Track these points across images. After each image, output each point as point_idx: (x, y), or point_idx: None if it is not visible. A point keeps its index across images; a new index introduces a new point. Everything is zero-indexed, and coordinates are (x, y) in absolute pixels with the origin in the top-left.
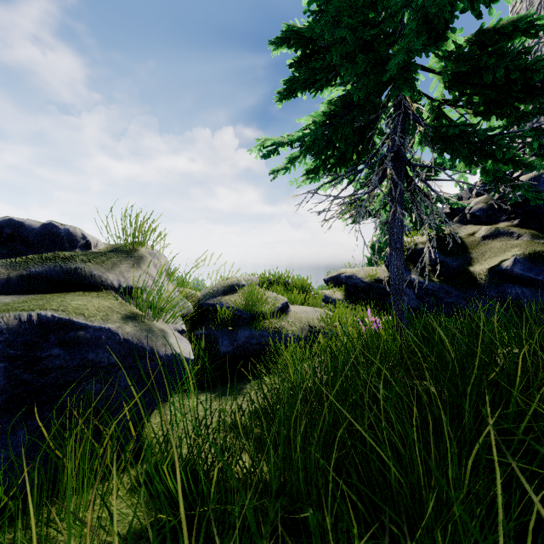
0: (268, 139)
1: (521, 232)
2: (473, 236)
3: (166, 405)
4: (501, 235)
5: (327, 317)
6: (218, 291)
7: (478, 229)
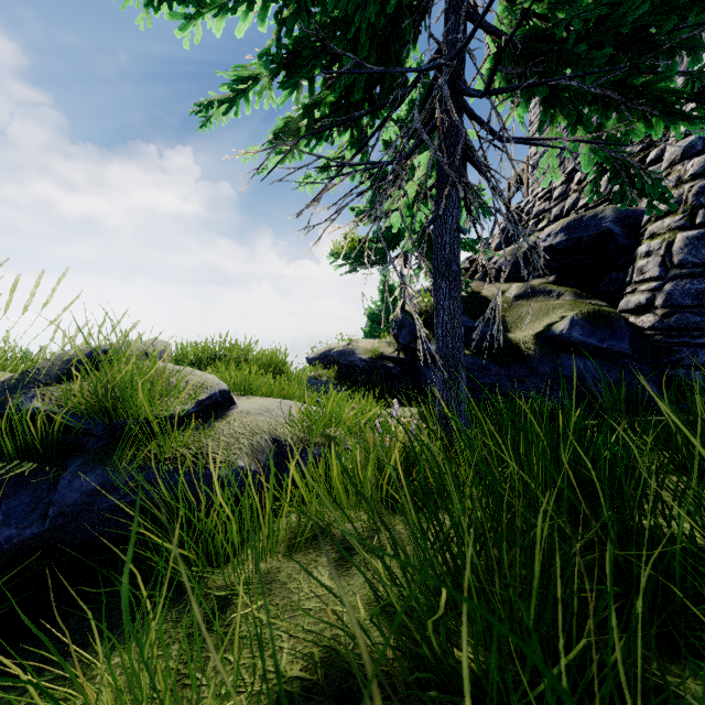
0: None
1: (561, 290)
2: (504, 296)
3: None
4: (538, 293)
5: (312, 418)
6: (48, 369)
7: (507, 288)
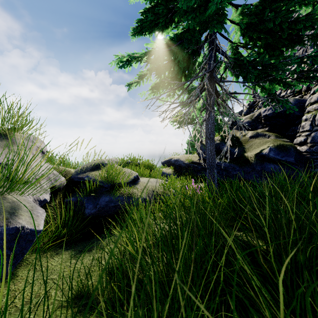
0: (123, 57)
1: (270, 134)
2: (245, 136)
3: (25, 269)
4: (260, 136)
5: (165, 185)
6: (87, 168)
7: (247, 133)
